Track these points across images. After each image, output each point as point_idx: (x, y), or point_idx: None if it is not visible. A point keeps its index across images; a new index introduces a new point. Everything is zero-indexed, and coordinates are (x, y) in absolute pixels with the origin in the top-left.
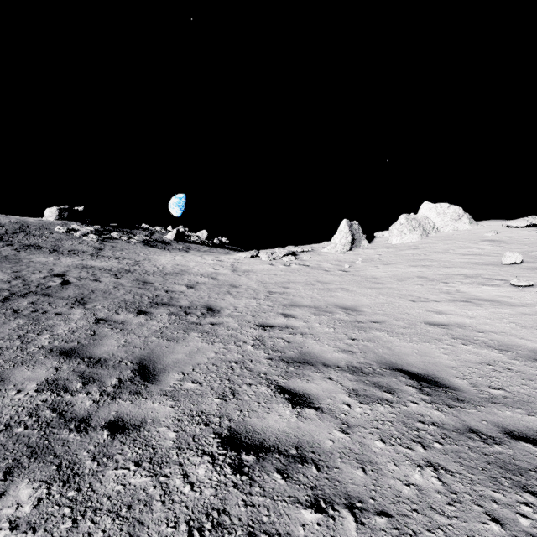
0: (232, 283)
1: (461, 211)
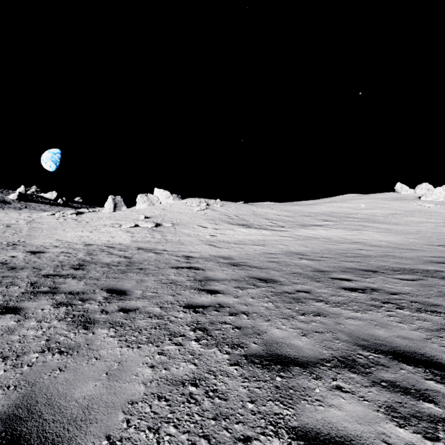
0: (16, 228)
1: (169, 194)
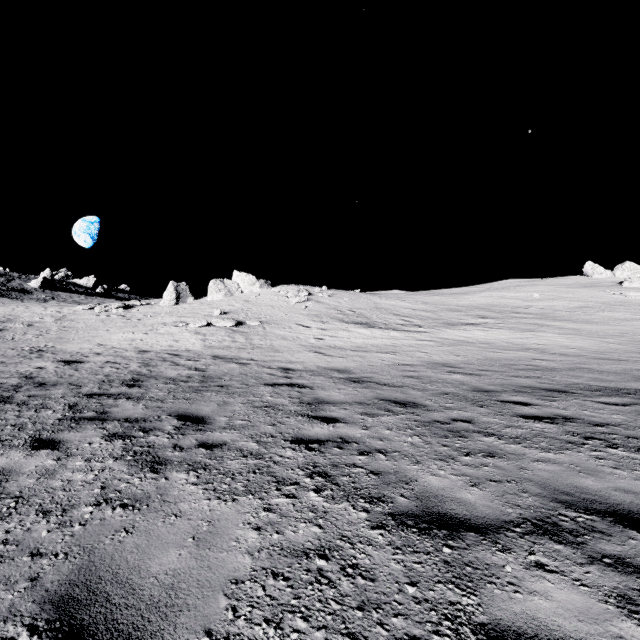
0: (41, 328)
1: (254, 279)
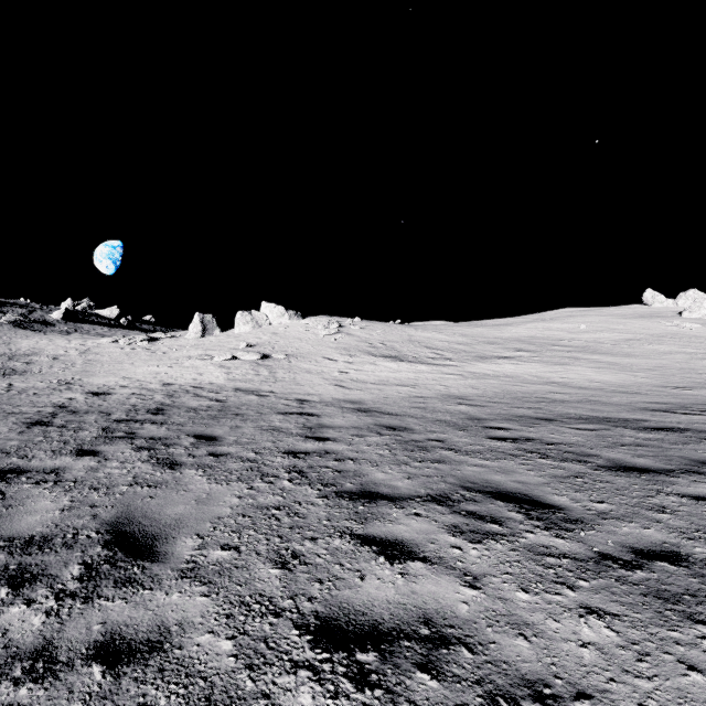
0: (67, 361)
1: (283, 310)
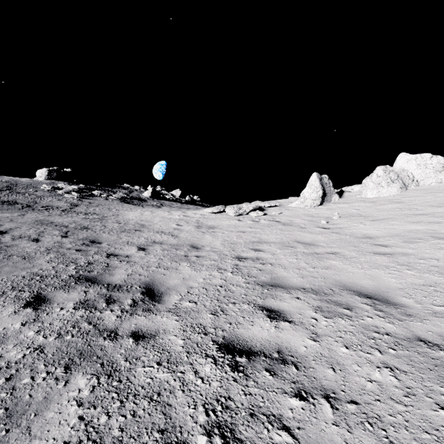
0: (194, 242)
1: None
